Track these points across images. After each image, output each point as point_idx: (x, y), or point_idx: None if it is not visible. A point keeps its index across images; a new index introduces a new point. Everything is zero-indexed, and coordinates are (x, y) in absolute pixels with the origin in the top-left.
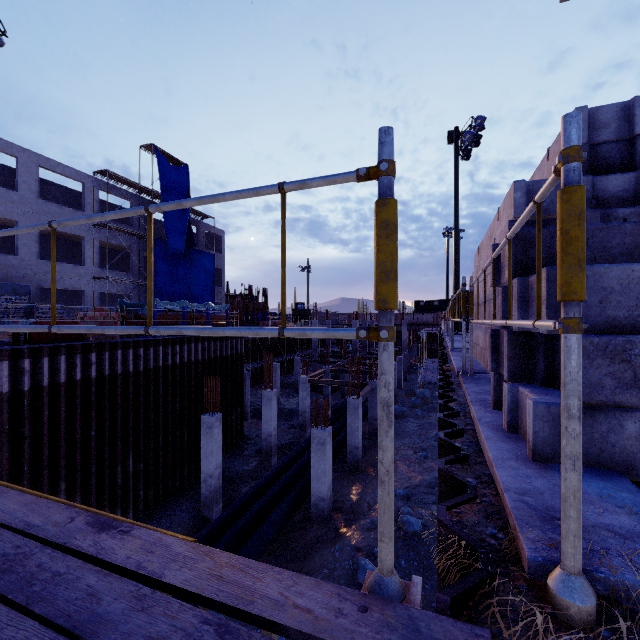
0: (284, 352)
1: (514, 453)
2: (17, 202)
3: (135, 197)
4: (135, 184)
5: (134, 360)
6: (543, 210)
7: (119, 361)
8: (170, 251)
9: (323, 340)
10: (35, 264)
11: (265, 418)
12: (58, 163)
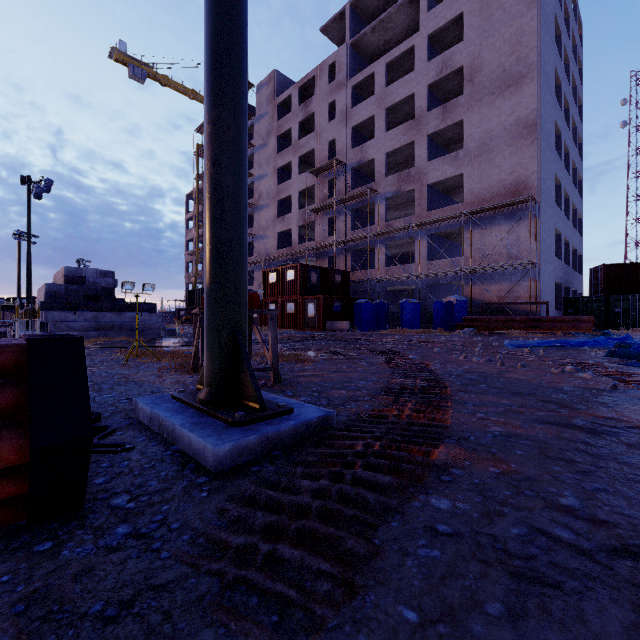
0: None
1: None
2: None
3: None
4: None
5: None
6: (54, 291)
7: None
8: None
9: None
10: None
11: None
12: None
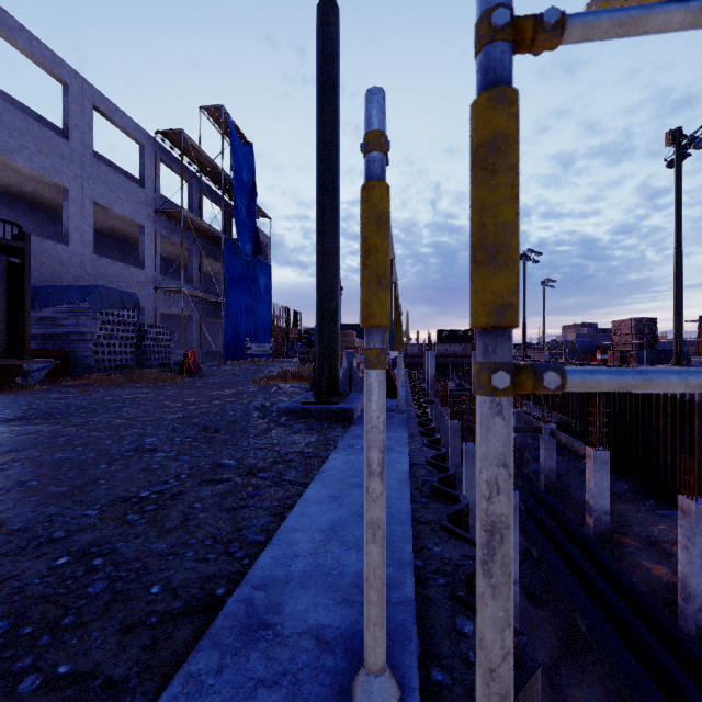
0: None
1: None
2: (67, 157)
3: (194, 177)
4: (203, 158)
5: None
6: None
7: None
8: (241, 257)
9: None
10: (89, 261)
11: (470, 482)
12: (115, 107)
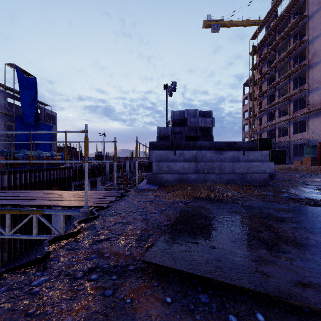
0: (91, 176)
1: (144, 183)
2: None
3: (2, 91)
4: (2, 85)
5: (14, 180)
6: (163, 134)
7: (6, 180)
8: (25, 123)
9: (112, 170)
10: None
11: None
12: None
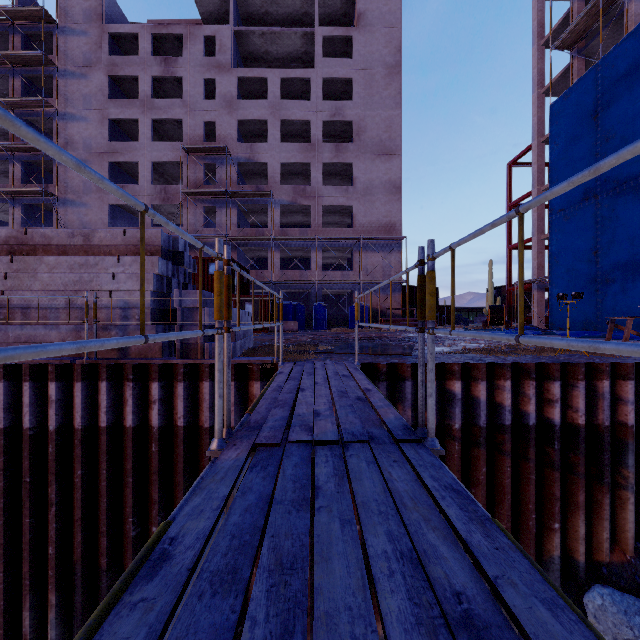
0: None
1: None
2: None
3: None
4: None
5: None
6: (162, 273)
7: None
8: None
9: None
10: None
11: None
12: None
